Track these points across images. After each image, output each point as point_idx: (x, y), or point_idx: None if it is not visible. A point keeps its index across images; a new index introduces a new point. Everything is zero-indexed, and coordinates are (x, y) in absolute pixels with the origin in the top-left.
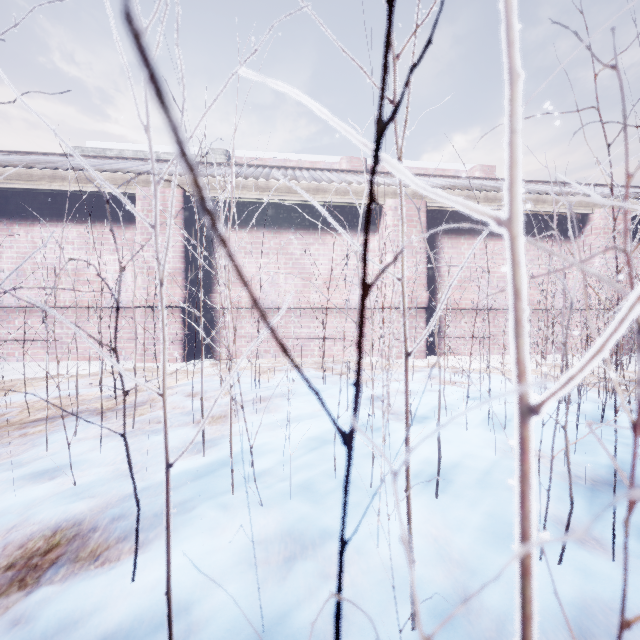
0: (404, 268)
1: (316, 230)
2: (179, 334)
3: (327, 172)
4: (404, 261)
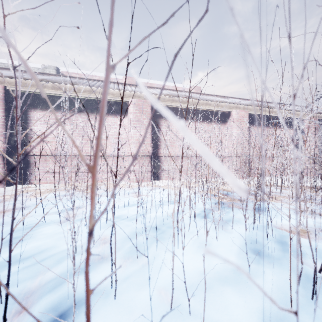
0: None
1: (92, 113)
2: (1, 170)
3: None
4: None
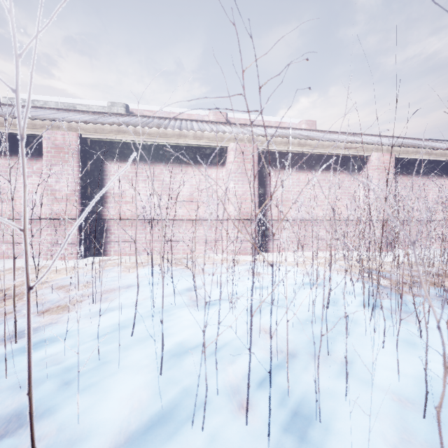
0: (26, 220)
1: (181, 164)
2: (76, 239)
3: (194, 122)
4: (26, 215)
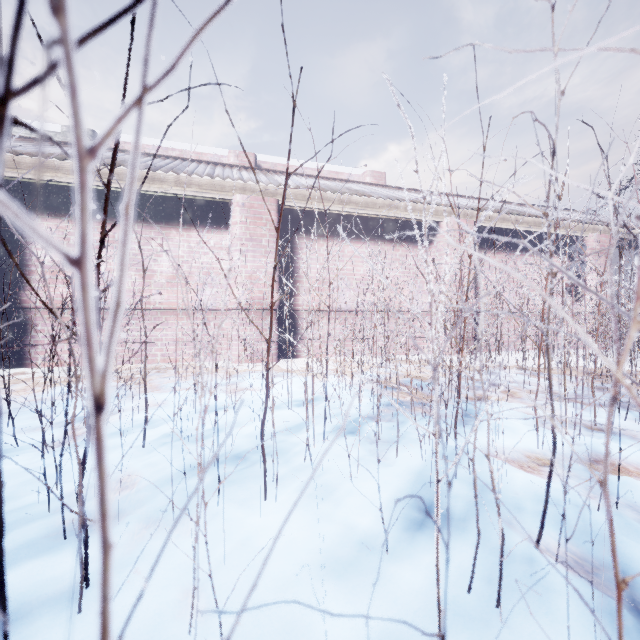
0: None
1: (159, 223)
2: None
3: (193, 163)
4: None
